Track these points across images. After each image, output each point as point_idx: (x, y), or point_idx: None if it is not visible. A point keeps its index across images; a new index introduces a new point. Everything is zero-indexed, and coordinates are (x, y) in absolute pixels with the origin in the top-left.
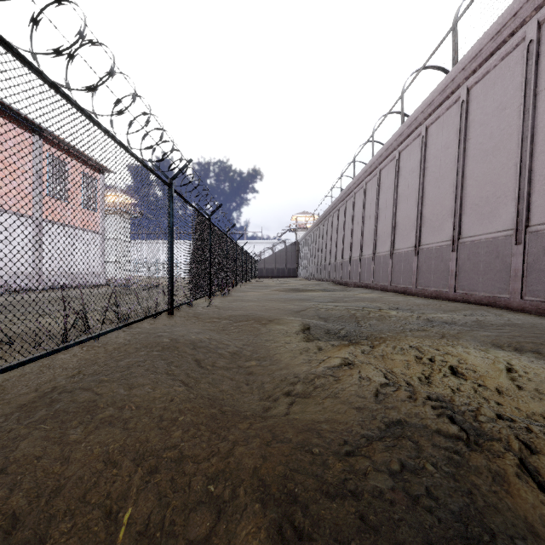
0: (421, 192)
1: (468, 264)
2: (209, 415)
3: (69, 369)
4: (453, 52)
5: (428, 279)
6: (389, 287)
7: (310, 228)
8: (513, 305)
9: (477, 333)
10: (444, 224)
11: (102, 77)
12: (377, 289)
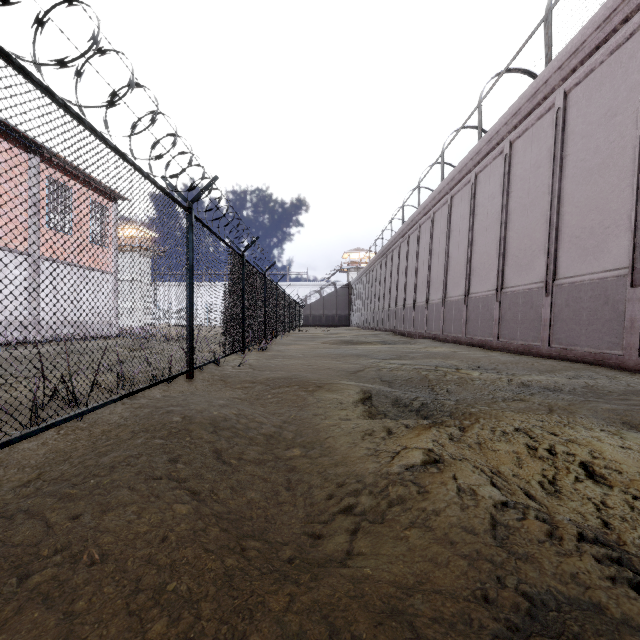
0: (505, 223)
1: (567, 311)
2: (221, 573)
3: (28, 468)
4: (546, 48)
5: (514, 330)
6: (463, 339)
7: (365, 268)
8: (628, 364)
9: (597, 406)
10: (535, 262)
11: (89, 57)
12: (448, 342)
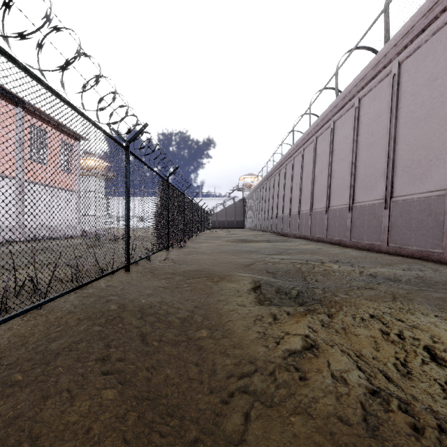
0: (355, 156)
1: (401, 220)
2: None
3: None
4: (385, 31)
5: (362, 233)
6: (325, 239)
7: (255, 187)
8: (446, 259)
9: (428, 294)
10: (377, 184)
11: (47, 33)
12: (314, 241)
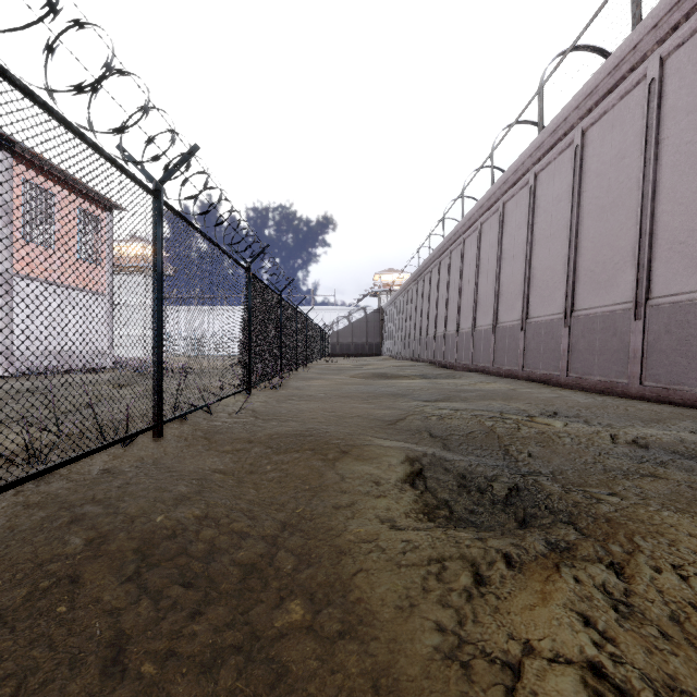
0: (575, 230)
1: (667, 340)
2: None
3: None
4: (633, 6)
5: (589, 363)
6: (520, 373)
7: (399, 290)
8: None
9: None
10: (618, 277)
11: None
12: (501, 376)
